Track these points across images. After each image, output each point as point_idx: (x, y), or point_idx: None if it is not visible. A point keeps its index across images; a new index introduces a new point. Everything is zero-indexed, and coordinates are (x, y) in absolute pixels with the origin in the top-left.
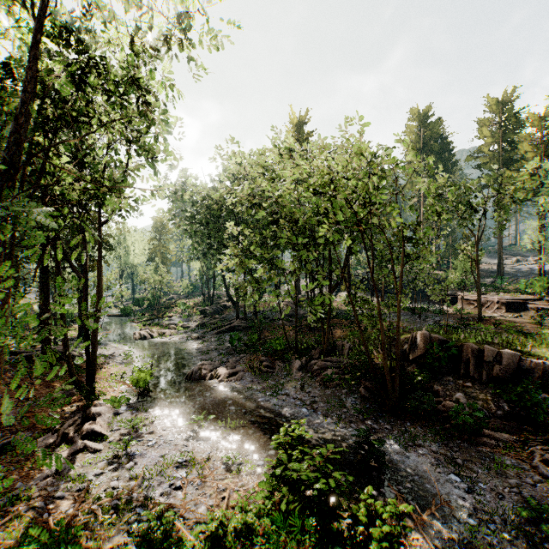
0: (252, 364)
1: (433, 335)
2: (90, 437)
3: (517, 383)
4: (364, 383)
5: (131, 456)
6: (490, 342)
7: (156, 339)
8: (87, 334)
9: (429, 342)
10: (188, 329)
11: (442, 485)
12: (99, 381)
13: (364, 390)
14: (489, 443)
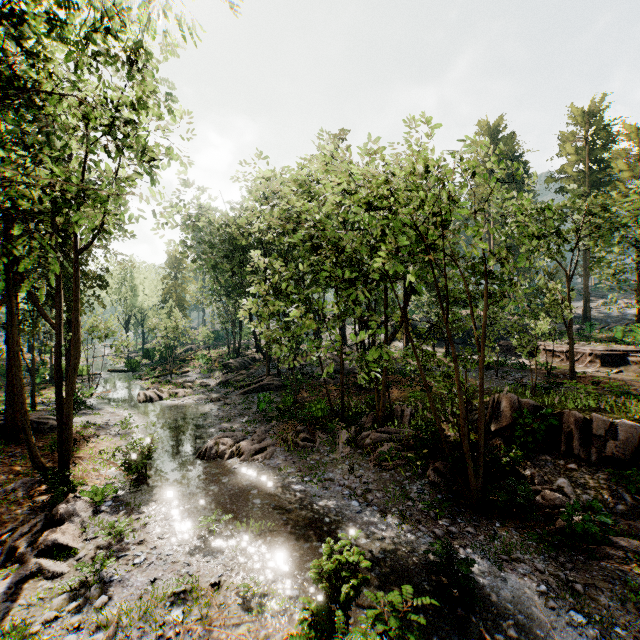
0: (286, 436)
1: (523, 400)
2: (51, 552)
3: (639, 465)
4: (433, 464)
5: (106, 584)
6: (594, 408)
7: (166, 401)
8: (60, 400)
9: (517, 409)
10: (207, 388)
11: (561, 630)
12: (80, 462)
13: (434, 474)
14: (613, 556)
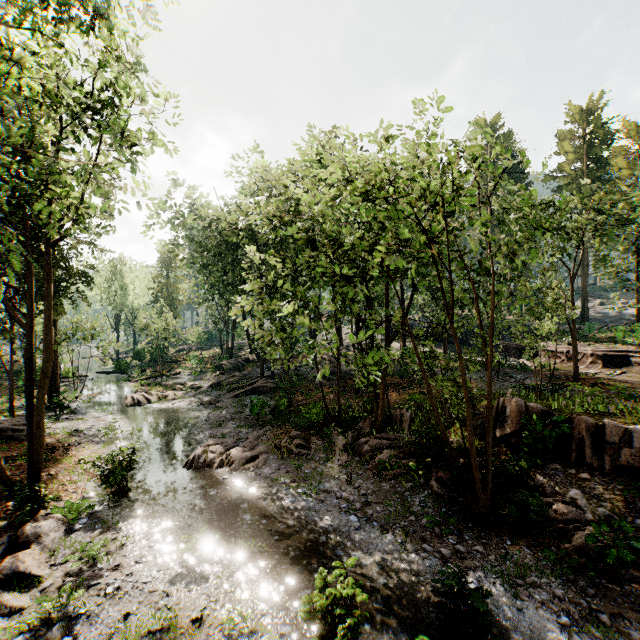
0: (279, 443)
1: (530, 404)
2: (11, 582)
3: None
4: (436, 473)
5: (72, 621)
6: (603, 412)
7: (154, 404)
8: (31, 408)
9: (525, 414)
10: (198, 391)
11: None
12: (57, 473)
13: (438, 484)
14: (637, 578)
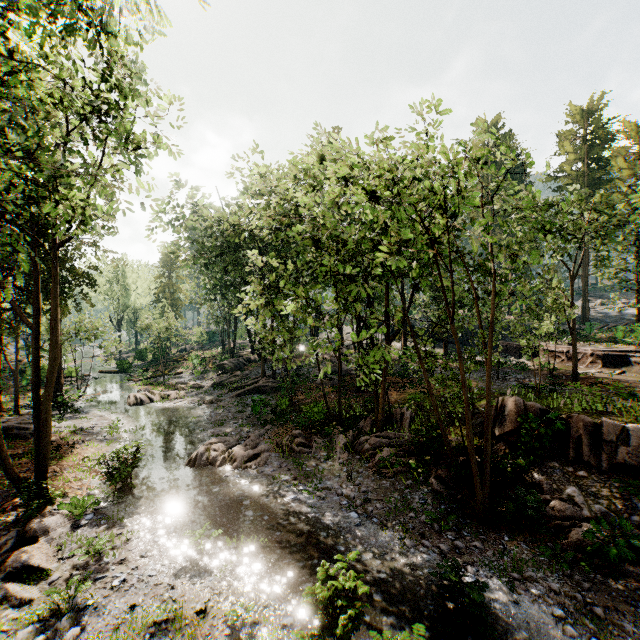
0: (281, 441)
1: (528, 403)
2: (20, 574)
3: None
4: (436, 471)
5: (80, 612)
6: (601, 411)
7: (157, 404)
8: (38, 406)
9: (523, 413)
10: (200, 390)
11: None
12: (62, 470)
13: (437, 482)
14: (632, 573)
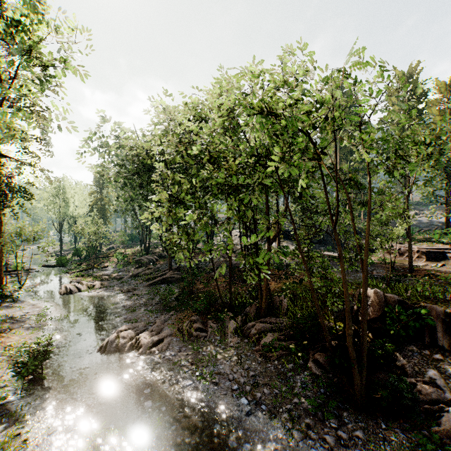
0: (182, 326)
1: (388, 295)
2: None
3: None
4: (313, 354)
5: None
6: (442, 299)
7: (83, 293)
8: None
9: (384, 303)
10: (121, 280)
11: None
12: None
13: (315, 365)
14: None
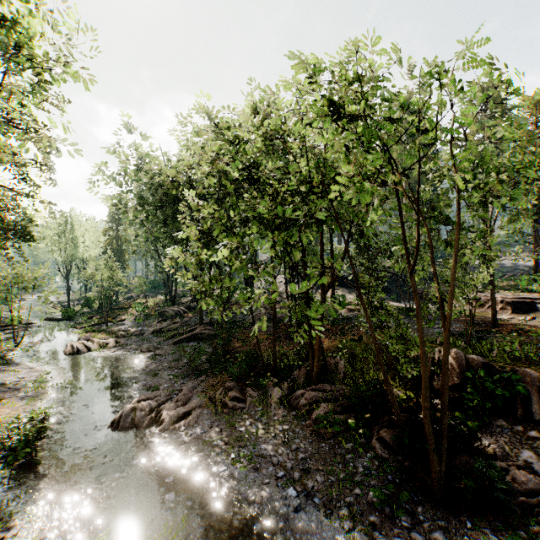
0: (214, 395)
1: (470, 356)
2: None
3: None
4: (377, 431)
5: None
6: (535, 361)
7: (94, 352)
8: None
9: (465, 367)
10: (140, 337)
11: None
12: None
13: (380, 445)
14: None
